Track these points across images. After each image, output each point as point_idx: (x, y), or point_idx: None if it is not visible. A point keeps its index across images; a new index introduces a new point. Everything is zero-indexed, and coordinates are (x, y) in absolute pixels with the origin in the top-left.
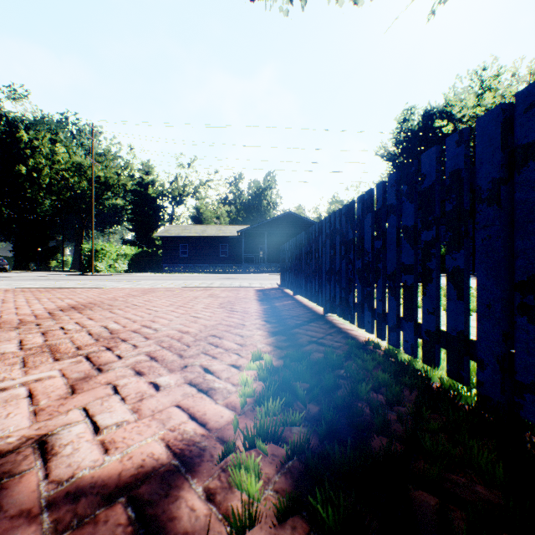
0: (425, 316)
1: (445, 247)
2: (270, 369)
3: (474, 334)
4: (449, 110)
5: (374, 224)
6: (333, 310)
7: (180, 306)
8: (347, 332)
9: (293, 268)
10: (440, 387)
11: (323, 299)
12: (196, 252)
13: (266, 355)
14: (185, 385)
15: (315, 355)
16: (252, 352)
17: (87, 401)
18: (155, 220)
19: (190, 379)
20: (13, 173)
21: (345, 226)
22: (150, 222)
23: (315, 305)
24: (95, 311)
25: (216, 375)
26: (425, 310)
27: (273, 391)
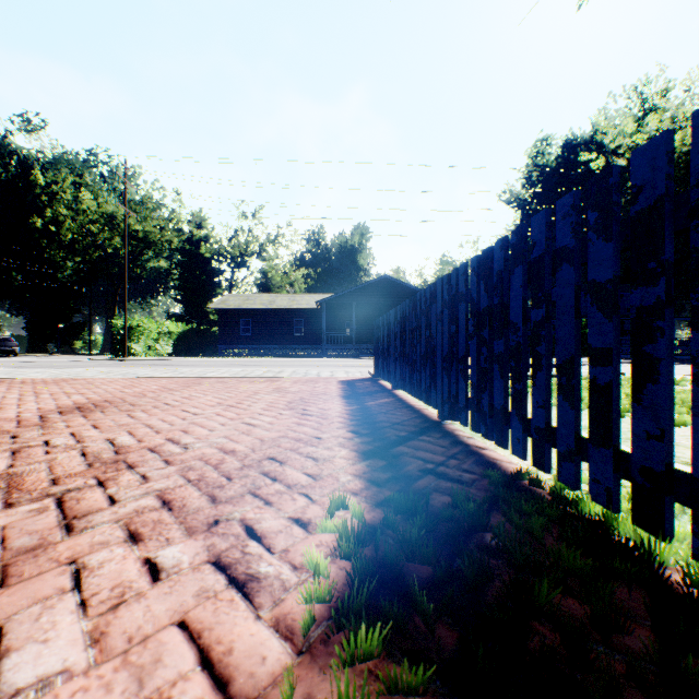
0: (641, 441)
1: (691, 315)
2: (360, 535)
3: (684, 458)
4: (598, 140)
5: (527, 282)
6: (454, 415)
7: (230, 406)
8: (480, 452)
9: (392, 352)
10: (681, 580)
11: (439, 398)
12: (261, 330)
13: (353, 503)
14: (206, 568)
15: (435, 499)
16: (329, 495)
17: (13, 609)
18: (210, 287)
19: (217, 554)
20: (27, 227)
21: (475, 287)
22: (203, 291)
23: (425, 405)
24: (108, 414)
25: (265, 544)
26: (639, 431)
27: (367, 596)
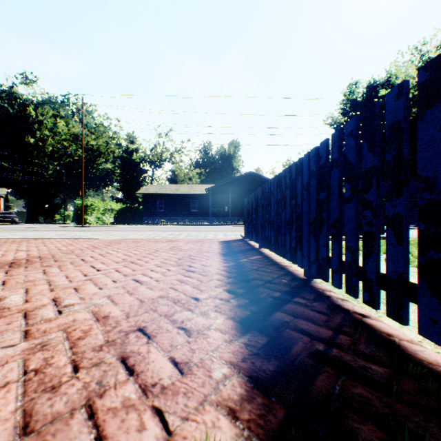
0: None
1: None
2: None
3: None
4: (391, 82)
5: None
6: (323, 276)
7: (131, 262)
8: (366, 323)
9: (259, 220)
10: None
11: (305, 258)
12: (170, 207)
13: None
14: None
15: (358, 436)
16: None
17: None
18: (139, 181)
19: None
20: (26, 144)
21: (354, 150)
22: (134, 183)
23: (288, 262)
24: (28, 269)
25: None
26: None
27: None
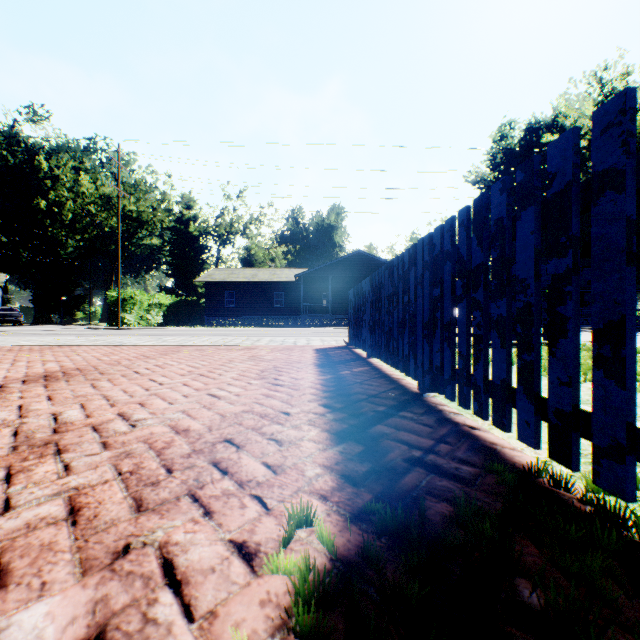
0: None
1: None
2: (328, 589)
3: None
4: (559, 123)
5: (540, 227)
6: (437, 388)
7: (200, 375)
8: (473, 434)
9: (367, 320)
10: None
11: (419, 368)
12: (244, 301)
13: (319, 524)
14: None
15: (431, 509)
16: (287, 507)
17: None
18: (198, 263)
19: (103, 622)
20: (33, 209)
21: (465, 243)
22: (192, 266)
23: (402, 375)
24: (71, 383)
25: (182, 599)
26: None
27: None
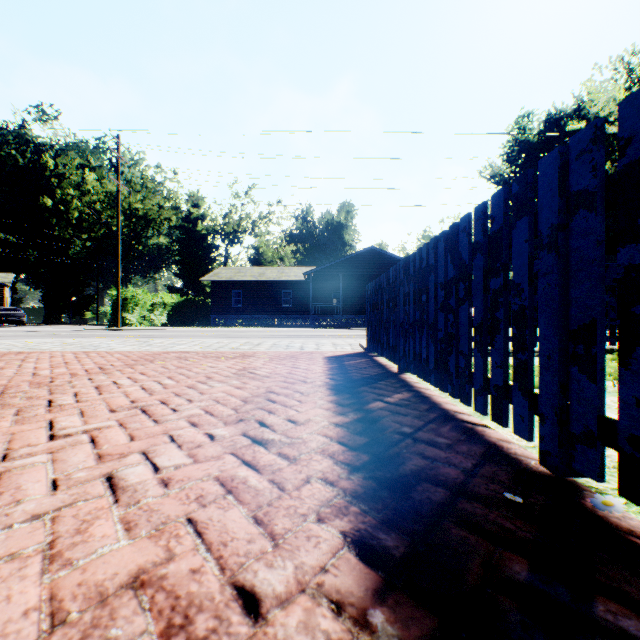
0: None
1: None
2: None
3: None
4: (582, 113)
5: None
6: None
7: (142, 410)
8: None
9: (399, 321)
10: None
11: (546, 422)
12: (252, 301)
13: None
14: None
15: None
16: None
17: None
18: (206, 262)
19: None
20: (42, 209)
21: None
22: (200, 265)
23: (473, 412)
24: None
25: None
26: None
27: None
